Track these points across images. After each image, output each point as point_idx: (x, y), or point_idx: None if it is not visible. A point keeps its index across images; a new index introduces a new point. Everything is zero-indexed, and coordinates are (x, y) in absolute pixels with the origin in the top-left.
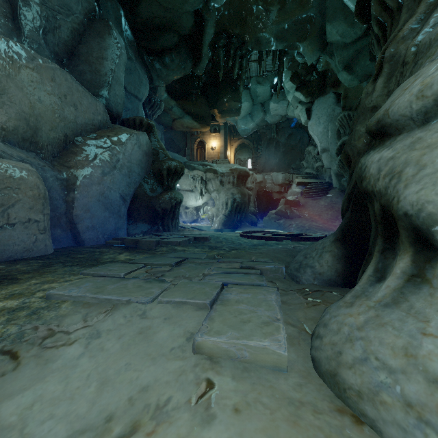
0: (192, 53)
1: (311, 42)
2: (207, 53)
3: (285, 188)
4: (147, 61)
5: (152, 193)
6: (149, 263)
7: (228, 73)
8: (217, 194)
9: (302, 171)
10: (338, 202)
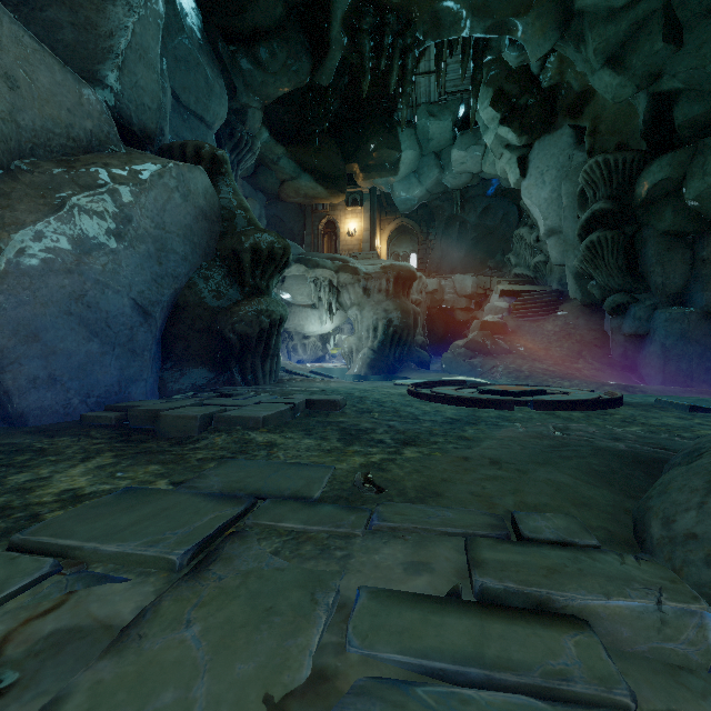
0: (311, 41)
1: (542, 12)
2: (340, 38)
3: (477, 302)
4: (224, 54)
5: (219, 301)
6: (85, 547)
7: (377, 98)
8: (358, 312)
9: (506, 272)
10: (579, 325)
